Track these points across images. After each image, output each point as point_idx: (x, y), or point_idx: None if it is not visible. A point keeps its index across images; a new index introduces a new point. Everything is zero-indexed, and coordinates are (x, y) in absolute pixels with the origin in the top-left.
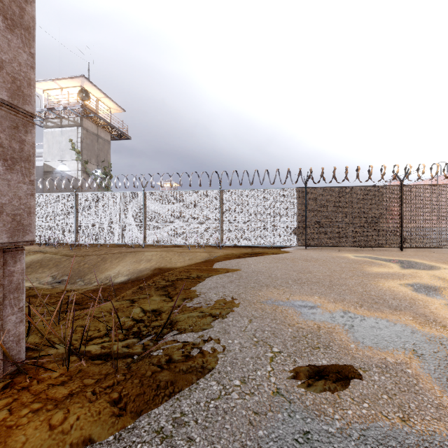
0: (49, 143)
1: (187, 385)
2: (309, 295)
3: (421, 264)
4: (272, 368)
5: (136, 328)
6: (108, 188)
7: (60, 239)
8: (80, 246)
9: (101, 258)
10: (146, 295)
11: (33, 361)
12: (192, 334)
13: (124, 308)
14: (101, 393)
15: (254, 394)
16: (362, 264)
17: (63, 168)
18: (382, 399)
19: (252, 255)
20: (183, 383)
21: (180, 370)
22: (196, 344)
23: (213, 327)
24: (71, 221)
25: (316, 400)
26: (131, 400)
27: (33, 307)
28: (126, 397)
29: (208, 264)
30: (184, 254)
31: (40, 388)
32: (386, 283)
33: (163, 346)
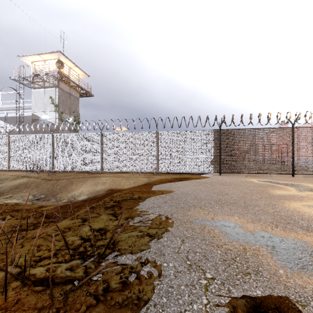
0: (36, 99)
1: None
2: (229, 215)
3: (312, 188)
4: (208, 300)
5: (82, 248)
6: (77, 131)
7: (41, 167)
8: (55, 172)
9: (69, 181)
10: (96, 214)
11: None
12: (131, 255)
13: (76, 227)
14: None
15: None
16: (266, 187)
17: (45, 117)
18: None
19: (180, 179)
20: None
21: (115, 303)
22: (134, 268)
23: (150, 247)
24: (49, 154)
25: None
26: None
27: (14, 220)
28: None
29: (148, 187)
30: (130, 179)
31: None
32: (291, 204)
33: (103, 270)
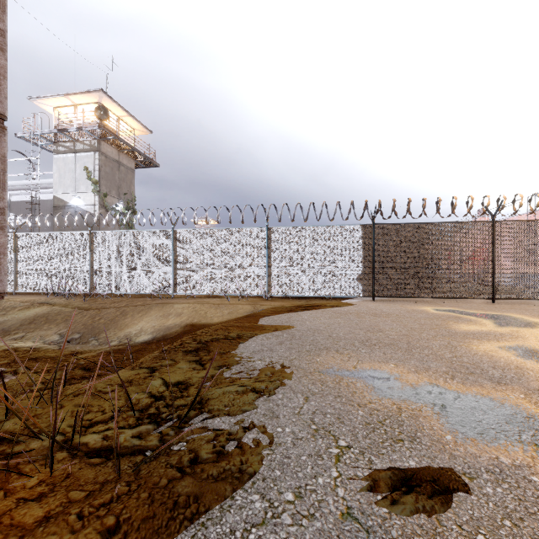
0: (60, 172)
1: (217, 500)
2: (382, 362)
3: (522, 321)
4: (339, 473)
5: (153, 409)
6: (131, 226)
7: (72, 287)
8: (96, 296)
9: (120, 312)
10: (171, 361)
11: (5, 460)
12: (229, 418)
13: (141, 379)
14: (90, 516)
15: (314, 517)
16: (447, 320)
17: (77, 202)
18: (504, 527)
19: (307, 308)
20: (212, 497)
21: (208, 476)
22: (233, 434)
23: (257, 407)
24: (85, 266)
25: (407, 529)
26: (134, 527)
27: (32, 374)
28: (126, 524)
29: (252, 320)
30: (222, 307)
31: (6, 507)
32: (481, 346)
33: (188, 437)
